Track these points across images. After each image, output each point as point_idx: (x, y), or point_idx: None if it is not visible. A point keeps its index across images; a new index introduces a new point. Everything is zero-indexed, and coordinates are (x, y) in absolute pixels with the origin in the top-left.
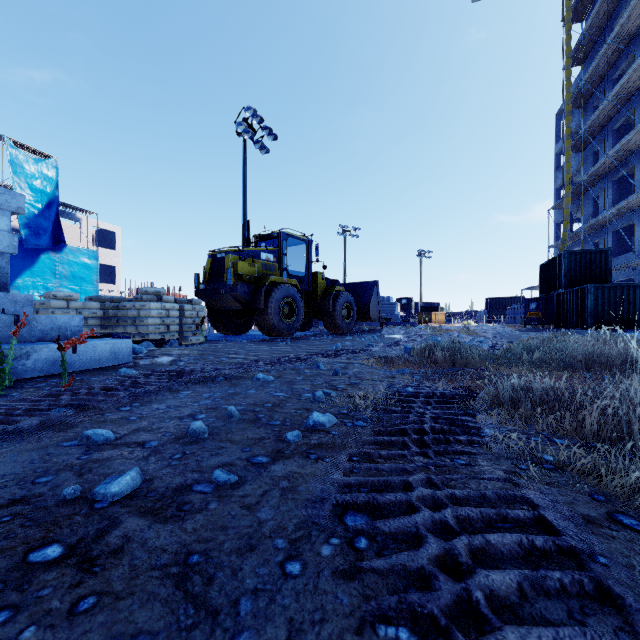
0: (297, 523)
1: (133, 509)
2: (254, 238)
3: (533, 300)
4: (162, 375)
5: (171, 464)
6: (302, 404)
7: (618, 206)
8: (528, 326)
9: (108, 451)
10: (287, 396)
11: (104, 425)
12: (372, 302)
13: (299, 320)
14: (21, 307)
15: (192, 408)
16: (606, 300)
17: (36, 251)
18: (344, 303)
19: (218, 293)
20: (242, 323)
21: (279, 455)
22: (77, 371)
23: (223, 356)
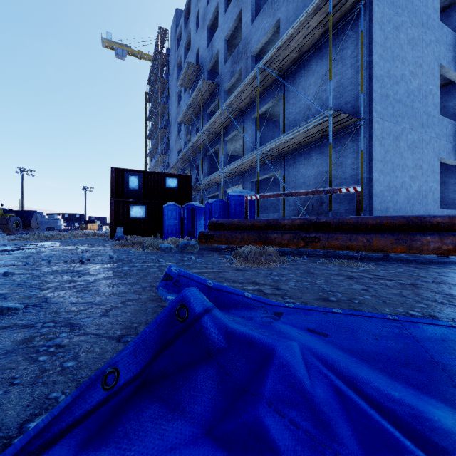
0: None
1: None
2: None
3: None
4: None
5: None
6: None
7: None
8: None
9: None
10: None
11: None
12: (33, 220)
13: None
14: None
15: None
16: None
17: None
18: (14, 221)
19: None
20: None
21: None
22: None
23: None
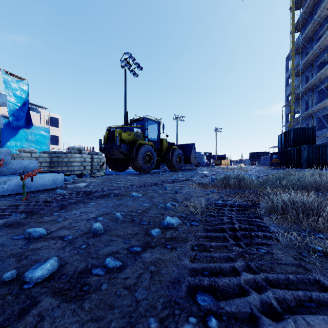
0: (163, 302)
1: (49, 289)
2: (130, 120)
3: (275, 153)
4: (79, 193)
5: (79, 252)
6: (159, 211)
7: (319, 104)
8: (272, 167)
9: (40, 243)
10: (150, 206)
11: (41, 224)
12: (192, 154)
13: (154, 163)
14: (4, 156)
15: (95, 213)
16: (314, 153)
17: (17, 128)
18: (177, 155)
19: (111, 149)
20: (124, 165)
21: (147, 245)
22: (33, 191)
23: (114, 182)
